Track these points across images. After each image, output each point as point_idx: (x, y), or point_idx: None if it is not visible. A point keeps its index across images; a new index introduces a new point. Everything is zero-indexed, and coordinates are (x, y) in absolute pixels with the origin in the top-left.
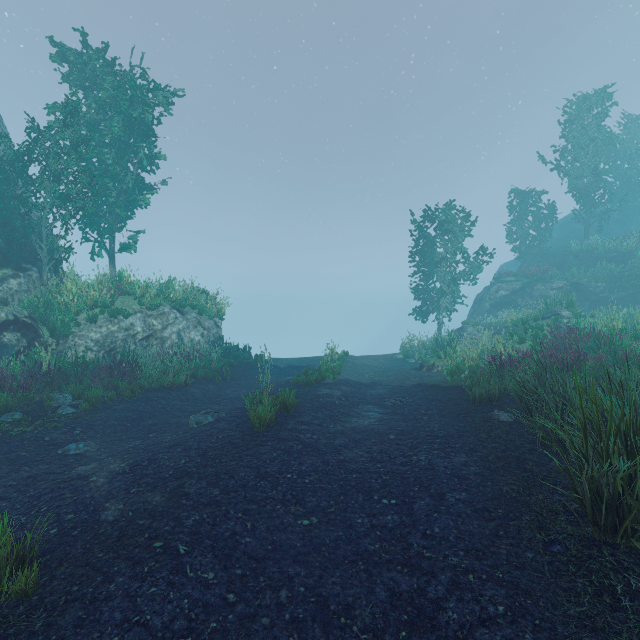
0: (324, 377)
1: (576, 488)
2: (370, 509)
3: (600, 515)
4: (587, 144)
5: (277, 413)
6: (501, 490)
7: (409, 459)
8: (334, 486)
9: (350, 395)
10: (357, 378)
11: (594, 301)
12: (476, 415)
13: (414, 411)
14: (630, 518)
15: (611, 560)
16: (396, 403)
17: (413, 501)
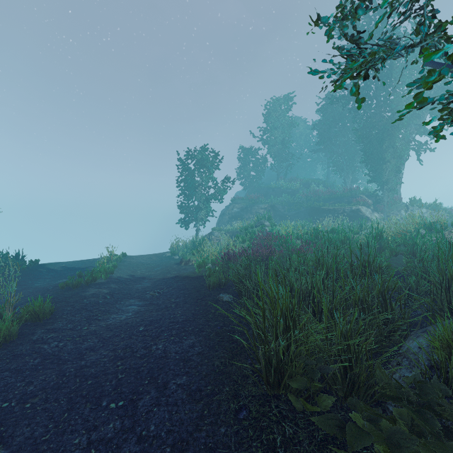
0: (95, 278)
1: (257, 360)
2: (94, 421)
3: (271, 377)
4: (278, 126)
5: (27, 323)
6: (213, 365)
7: (149, 350)
8: (61, 402)
9: (117, 292)
10: (130, 275)
11: (281, 216)
12: (209, 298)
13: (167, 300)
14: (287, 375)
15: (276, 412)
16: (155, 295)
17: (140, 397)
